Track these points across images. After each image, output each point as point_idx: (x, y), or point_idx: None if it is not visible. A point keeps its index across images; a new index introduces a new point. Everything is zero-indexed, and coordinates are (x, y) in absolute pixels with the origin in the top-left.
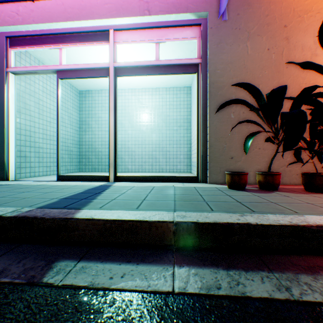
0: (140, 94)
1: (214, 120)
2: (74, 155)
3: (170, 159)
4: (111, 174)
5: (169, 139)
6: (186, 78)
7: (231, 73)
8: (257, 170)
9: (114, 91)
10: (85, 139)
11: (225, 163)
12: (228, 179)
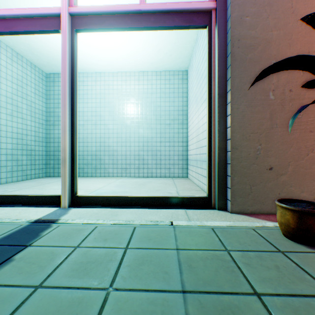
0: (124, 78)
1: (240, 104)
2: (38, 155)
3: (161, 161)
4: (63, 194)
5: (160, 136)
6: (182, 58)
7: (269, 23)
8: (313, 190)
9: (70, 55)
10: (53, 134)
11: (259, 177)
12: (289, 221)
